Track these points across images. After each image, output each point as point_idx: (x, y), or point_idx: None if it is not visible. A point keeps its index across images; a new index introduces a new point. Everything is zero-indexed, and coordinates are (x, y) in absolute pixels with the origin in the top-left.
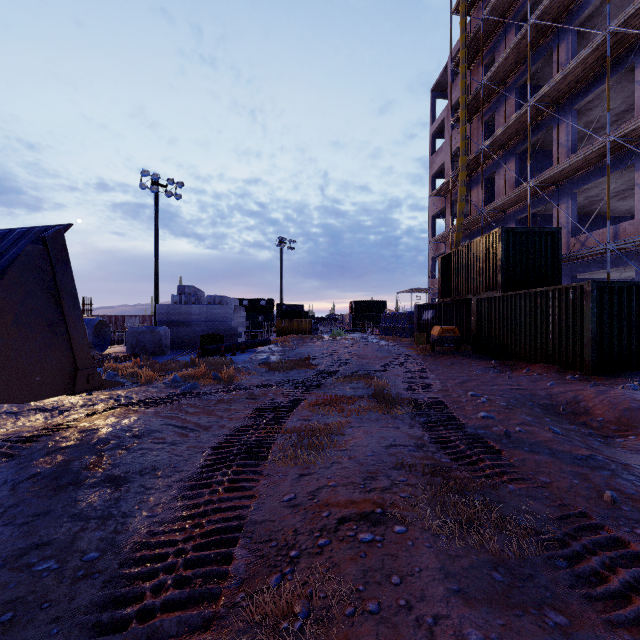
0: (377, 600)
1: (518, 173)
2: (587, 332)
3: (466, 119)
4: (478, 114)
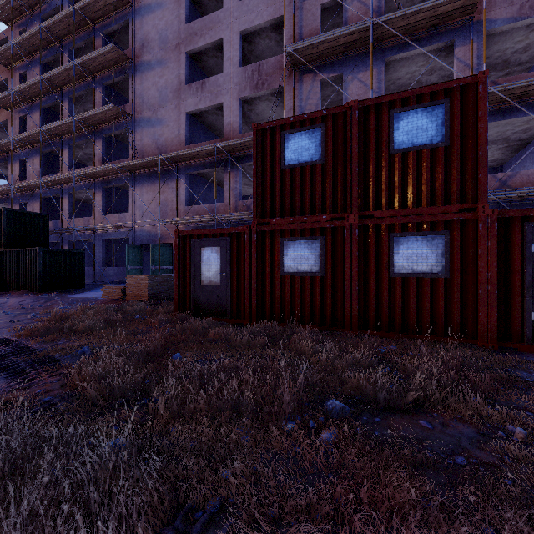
0: None
1: (43, 167)
2: (38, 272)
3: None
4: (15, 108)
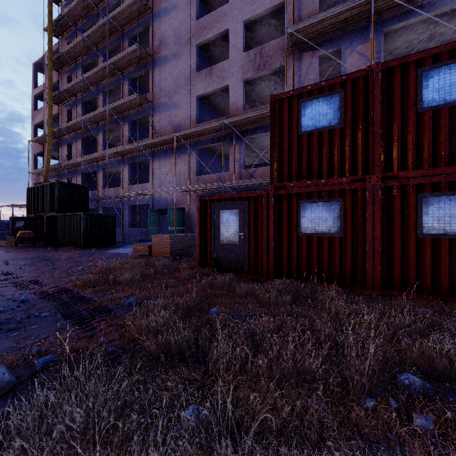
0: None
1: (84, 148)
2: (82, 232)
3: (52, 105)
4: (64, 103)
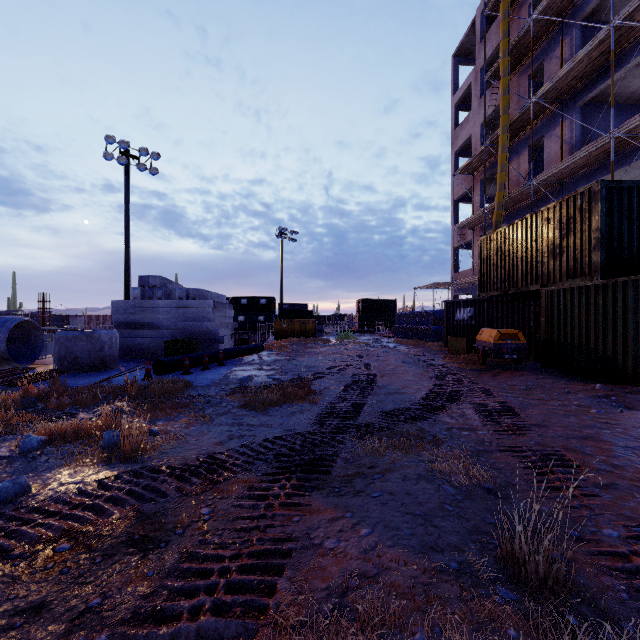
0: None
1: (580, 132)
2: None
3: (509, 68)
4: (519, 68)
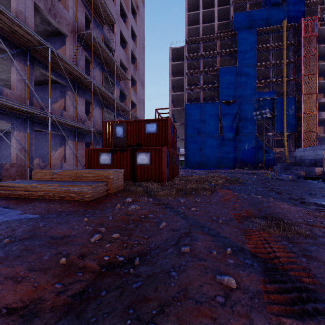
0: (299, 214)
1: None
2: None
3: None
4: None
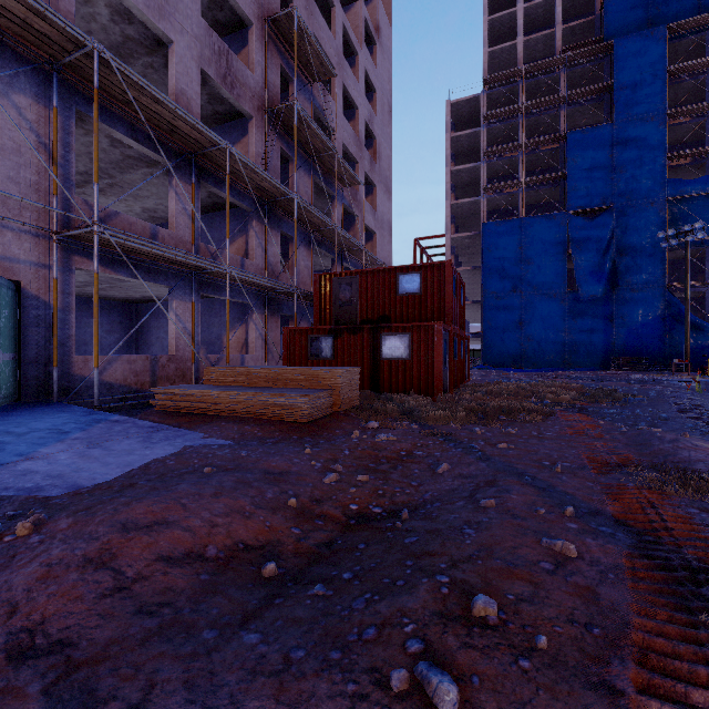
0: None
1: None
2: None
3: None
4: None
